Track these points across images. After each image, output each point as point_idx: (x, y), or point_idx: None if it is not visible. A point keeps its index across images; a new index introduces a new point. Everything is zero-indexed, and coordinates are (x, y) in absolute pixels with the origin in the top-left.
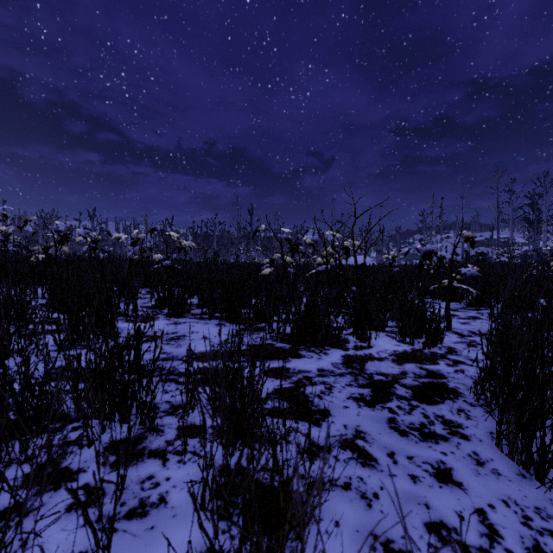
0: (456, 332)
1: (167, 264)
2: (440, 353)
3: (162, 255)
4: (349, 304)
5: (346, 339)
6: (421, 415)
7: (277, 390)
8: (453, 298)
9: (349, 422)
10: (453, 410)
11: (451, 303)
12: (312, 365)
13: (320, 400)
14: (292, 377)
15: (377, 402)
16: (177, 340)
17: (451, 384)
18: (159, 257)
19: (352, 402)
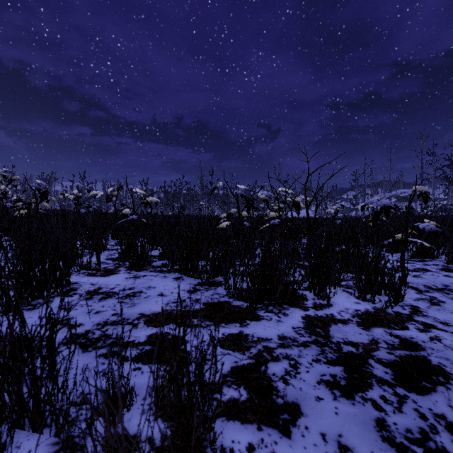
0: (412, 286)
1: (133, 219)
2: (405, 314)
3: (130, 210)
4: (301, 255)
5: (303, 295)
6: (415, 413)
7: (234, 369)
8: (396, 249)
9: (327, 427)
10: (452, 405)
11: (395, 254)
12: (272, 330)
13: (285, 386)
14: (251, 348)
15: (354, 389)
16: (132, 297)
17: (433, 358)
18: (127, 212)
19: (324, 389)
